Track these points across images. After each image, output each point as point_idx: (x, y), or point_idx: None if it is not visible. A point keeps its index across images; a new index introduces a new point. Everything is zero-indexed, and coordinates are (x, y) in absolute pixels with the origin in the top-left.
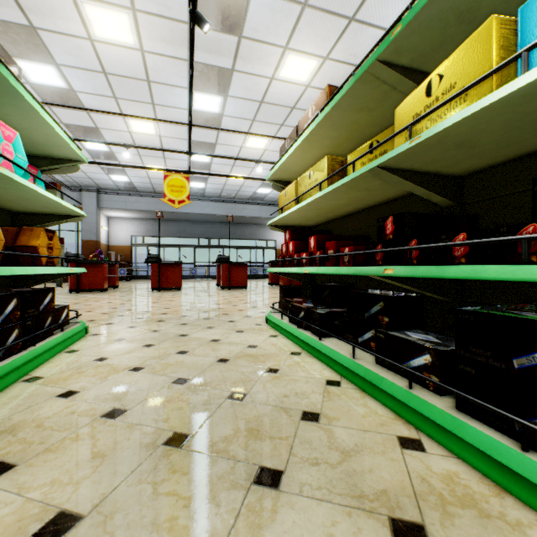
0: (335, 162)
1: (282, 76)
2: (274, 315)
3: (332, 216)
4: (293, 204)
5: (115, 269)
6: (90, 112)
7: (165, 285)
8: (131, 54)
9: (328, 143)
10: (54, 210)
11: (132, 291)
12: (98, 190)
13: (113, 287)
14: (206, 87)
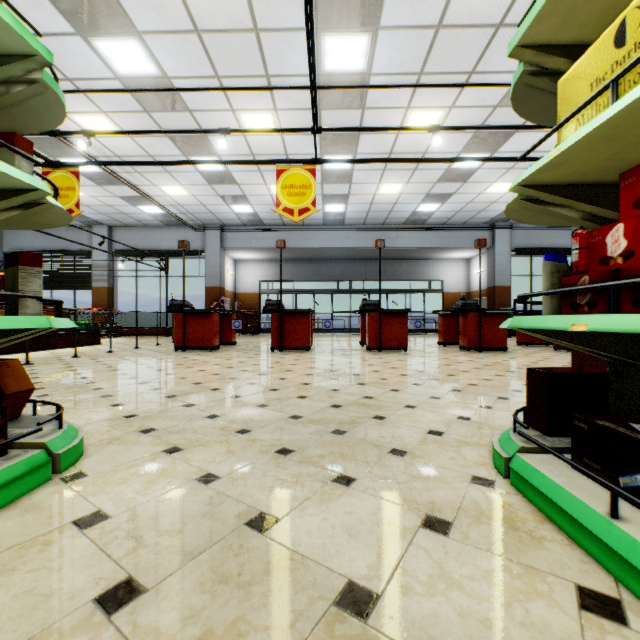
0: None
1: None
2: (551, 475)
3: None
4: None
5: (230, 321)
6: (192, 110)
7: (289, 343)
8: None
9: None
10: None
11: (247, 350)
12: (222, 228)
13: (229, 344)
14: (343, 18)
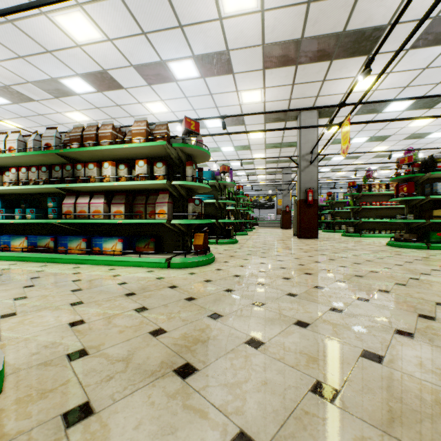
0: None
1: (66, 114)
2: None
3: None
4: None
5: None
6: None
7: None
8: None
9: None
10: None
11: None
12: None
13: None
14: (4, 95)
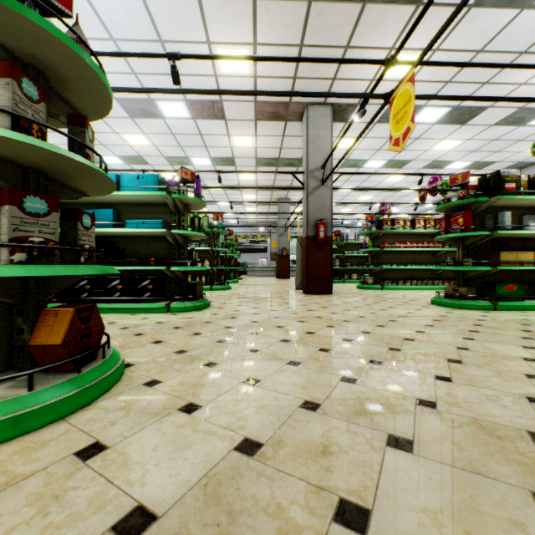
0: None
1: None
2: None
3: None
4: None
5: None
6: None
7: None
8: None
9: None
10: None
11: None
12: None
13: None
14: None
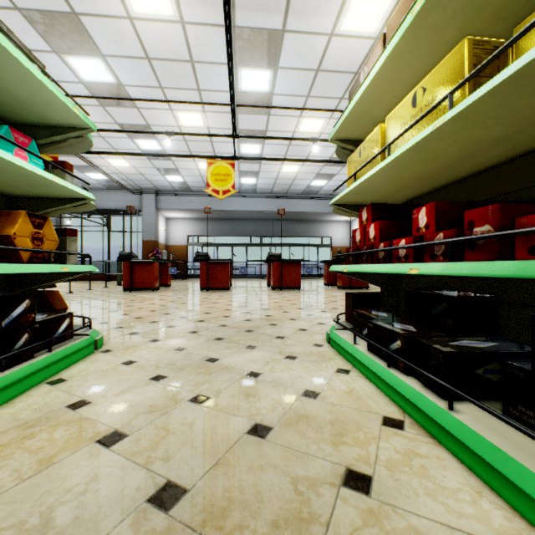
0: (481, 49)
1: (344, 30)
2: (341, 335)
3: (446, 177)
4: (375, 163)
5: (167, 268)
6: (139, 107)
7: (213, 285)
8: (171, 29)
9: (453, 34)
10: (47, 189)
11: (181, 290)
12: (156, 192)
13: (165, 286)
14: (254, 60)
